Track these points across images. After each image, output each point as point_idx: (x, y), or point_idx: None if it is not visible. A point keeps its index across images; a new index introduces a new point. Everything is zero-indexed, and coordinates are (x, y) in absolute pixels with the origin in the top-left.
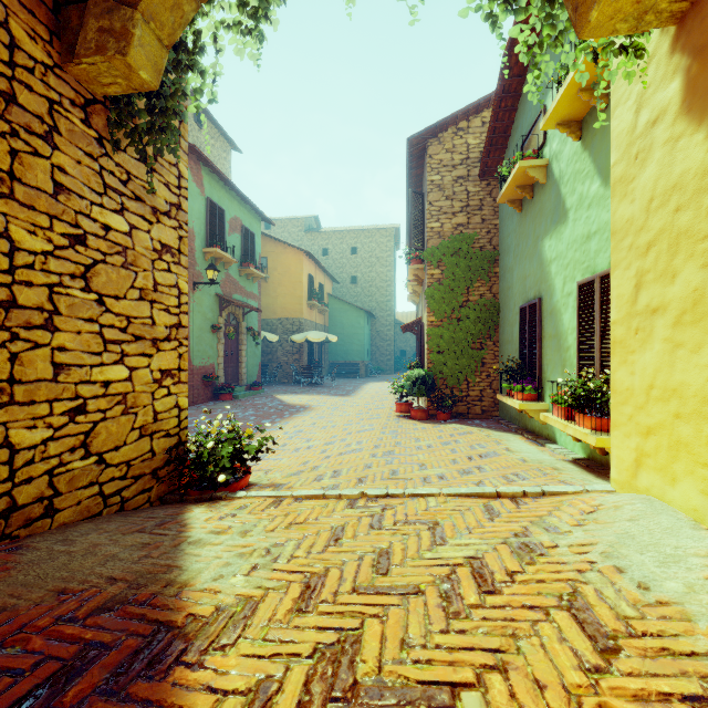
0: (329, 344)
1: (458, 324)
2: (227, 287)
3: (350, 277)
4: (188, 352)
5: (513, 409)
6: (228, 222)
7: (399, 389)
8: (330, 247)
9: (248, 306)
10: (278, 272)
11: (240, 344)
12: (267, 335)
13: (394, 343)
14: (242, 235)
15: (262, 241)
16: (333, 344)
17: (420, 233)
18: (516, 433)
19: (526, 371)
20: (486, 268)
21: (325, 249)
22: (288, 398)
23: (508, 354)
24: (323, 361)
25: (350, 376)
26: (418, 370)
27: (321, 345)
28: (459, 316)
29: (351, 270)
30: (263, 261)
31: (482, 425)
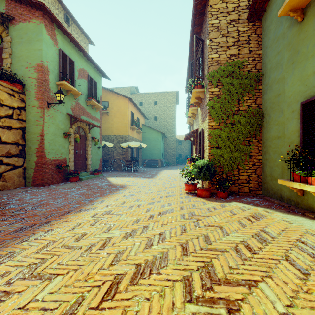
0: (142, 150)
1: (231, 127)
2: (76, 110)
3: (153, 116)
4: (43, 149)
5: (286, 191)
6: (77, 71)
7: (188, 175)
8: (143, 101)
9: (90, 123)
10: (114, 110)
11: (87, 147)
12: (106, 143)
13: (175, 150)
14: (88, 81)
15: (105, 93)
16: (145, 150)
17: (201, 67)
18: (305, 216)
19: (314, 158)
20: (253, 85)
21: (141, 102)
22: (114, 180)
23: (276, 147)
24: (139, 158)
25: (153, 167)
26: (203, 160)
27: (138, 150)
28: (232, 122)
29: (154, 113)
30: (106, 104)
31: (258, 203)
